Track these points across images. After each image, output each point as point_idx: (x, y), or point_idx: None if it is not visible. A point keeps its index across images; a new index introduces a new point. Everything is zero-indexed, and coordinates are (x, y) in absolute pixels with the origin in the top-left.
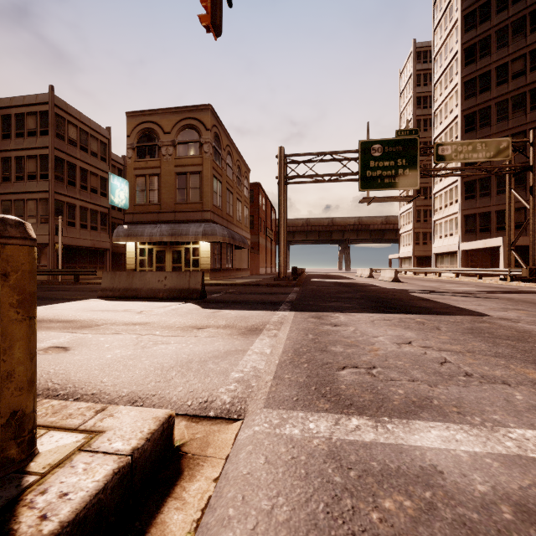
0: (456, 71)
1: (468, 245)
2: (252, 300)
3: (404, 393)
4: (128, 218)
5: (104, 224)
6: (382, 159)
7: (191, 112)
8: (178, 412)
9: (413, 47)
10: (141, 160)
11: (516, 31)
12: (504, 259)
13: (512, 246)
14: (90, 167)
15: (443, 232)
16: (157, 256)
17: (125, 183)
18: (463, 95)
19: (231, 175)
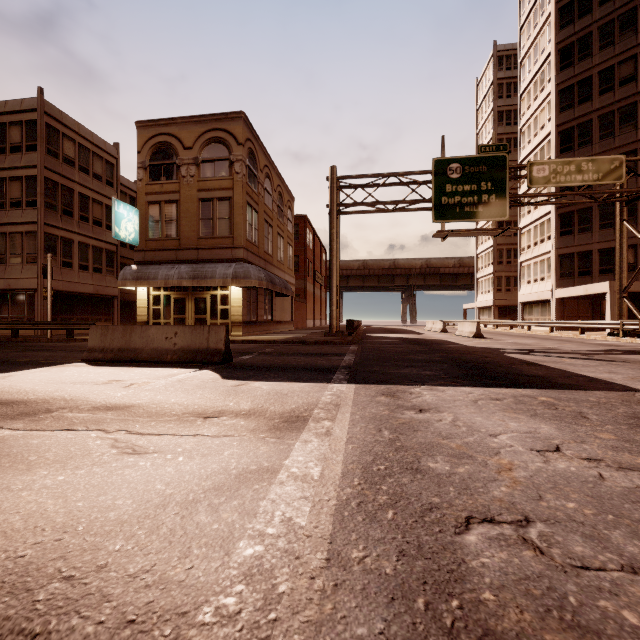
0: (549, 77)
1: (564, 292)
2: (295, 364)
3: None
4: (138, 256)
5: (110, 264)
6: (461, 182)
7: (218, 122)
8: None
9: (494, 50)
10: (154, 183)
11: (624, 26)
12: (611, 309)
13: (624, 293)
14: (93, 192)
15: (532, 276)
16: (176, 305)
17: (134, 212)
18: (558, 106)
19: (270, 203)
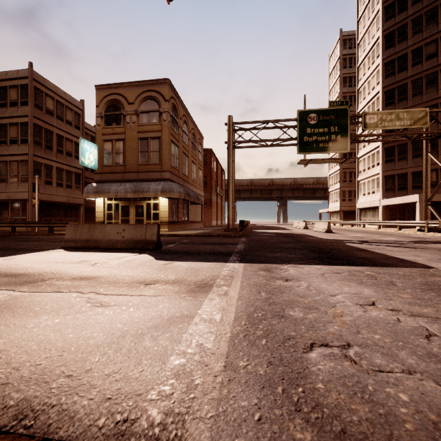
0: (378, 54)
1: (388, 201)
2: (204, 250)
3: (411, 400)
4: (97, 177)
5: (78, 182)
6: (317, 126)
7: (152, 85)
8: (82, 440)
9: (340, 35)
10: (108, 127)
11: (429, 19)
12: (420, 213)
13: (428, 202)
14: (66, 133)
15: (366, 190)
16: (122, 210)
17: (94, 147)
18: (384, 74)
19: (187, 141)
